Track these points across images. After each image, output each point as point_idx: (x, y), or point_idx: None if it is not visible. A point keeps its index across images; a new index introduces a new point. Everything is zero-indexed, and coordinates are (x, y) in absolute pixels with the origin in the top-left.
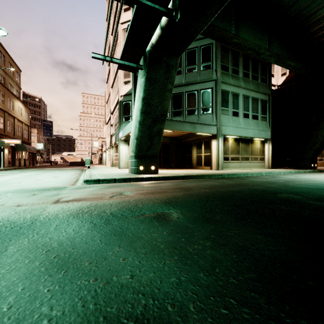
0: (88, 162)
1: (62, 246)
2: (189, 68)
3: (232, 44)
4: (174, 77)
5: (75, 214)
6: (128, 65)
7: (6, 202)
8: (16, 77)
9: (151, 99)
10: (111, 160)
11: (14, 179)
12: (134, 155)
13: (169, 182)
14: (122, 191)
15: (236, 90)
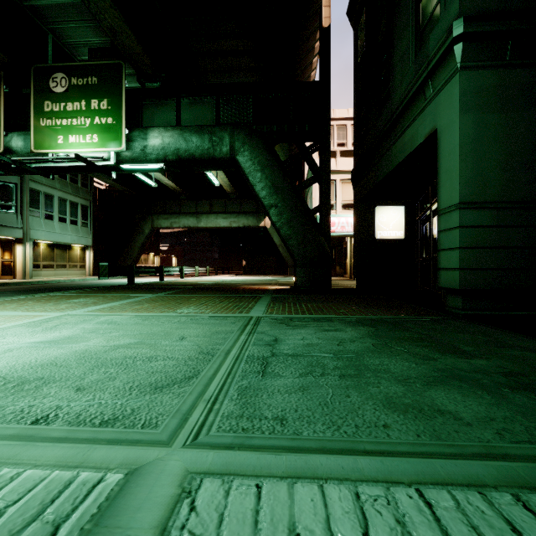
0: None
1: None
2: None
3: None
4: None
5: None
6: None
7: None
8: None
9: None
10: None
11: None
12: None
13: None
14: None
15: (50, 191)
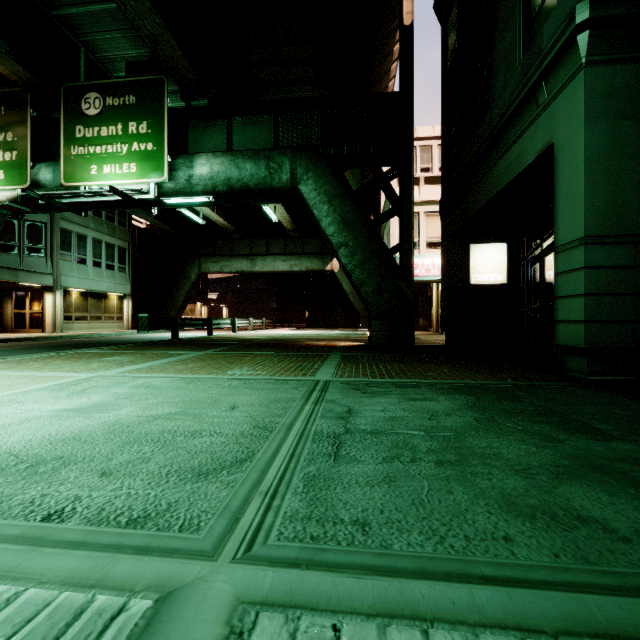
0: None
1: None
2: None
3: None
4: None
5: None
6: None
7: None
8: None
9: None
10: None
11: None
12: None
13: None
14: None
15: (83, 231)
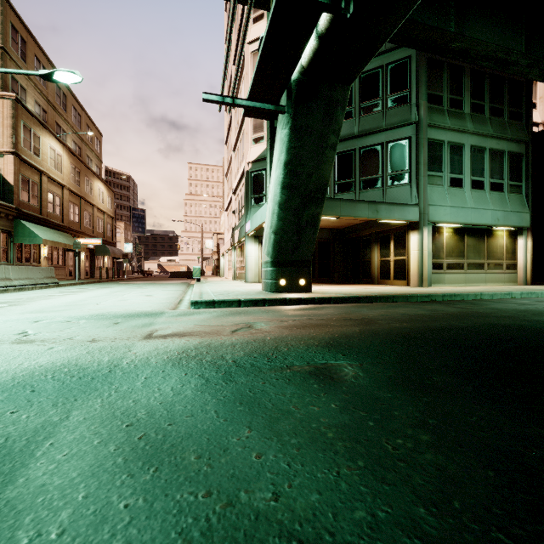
0: (197, 272)
1: (152, 418)
2: (365, 105)
3: (450, 53)
4: (340, 122)
5: (175, 359)
6: (261, 107)
7: (76, 335)
8: (96, 146)
9: (299, 164)
10: (232, 269)
11: (92, 298)
12: (271, 260)
13: (331, 308)
14: (252, 321)
15: (457, 138)
